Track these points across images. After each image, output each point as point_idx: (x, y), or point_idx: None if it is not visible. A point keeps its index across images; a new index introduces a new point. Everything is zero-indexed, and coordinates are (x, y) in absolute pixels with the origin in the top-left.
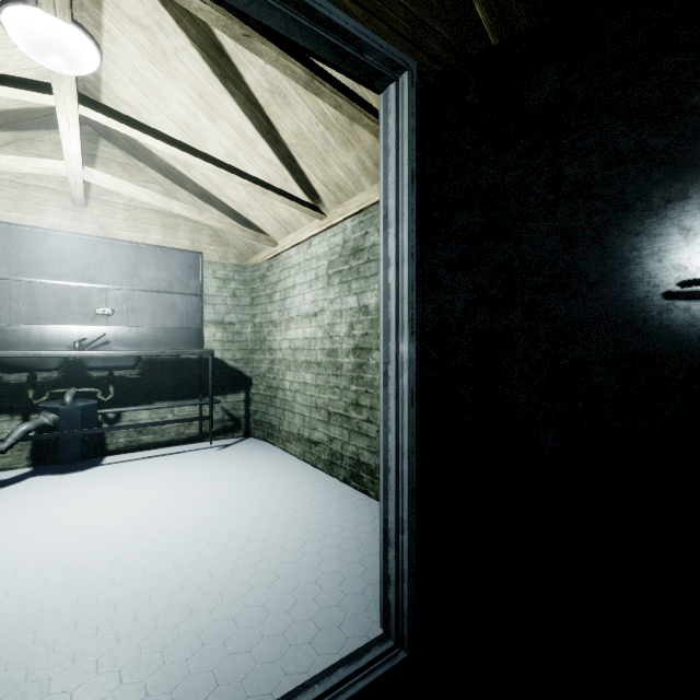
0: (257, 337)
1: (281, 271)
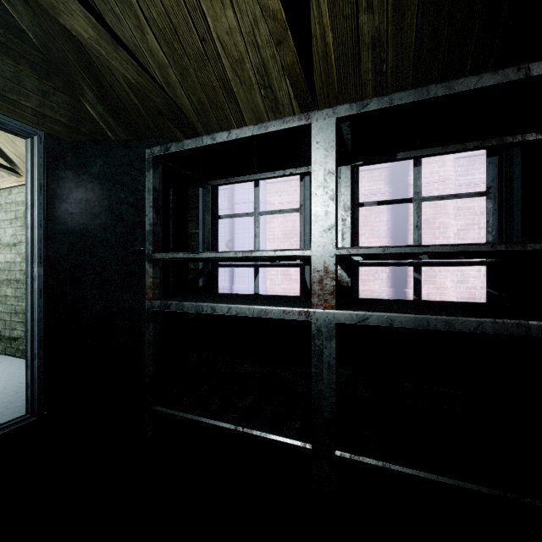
0: None
1: None
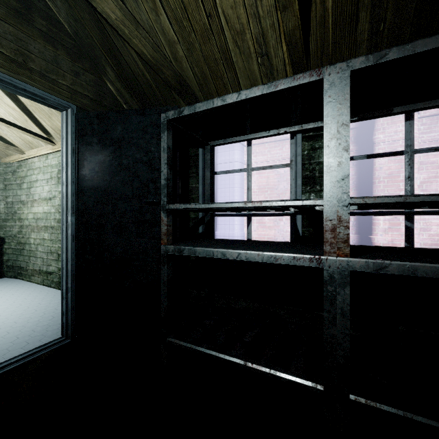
0: (9, 211)
1: (28, 170)
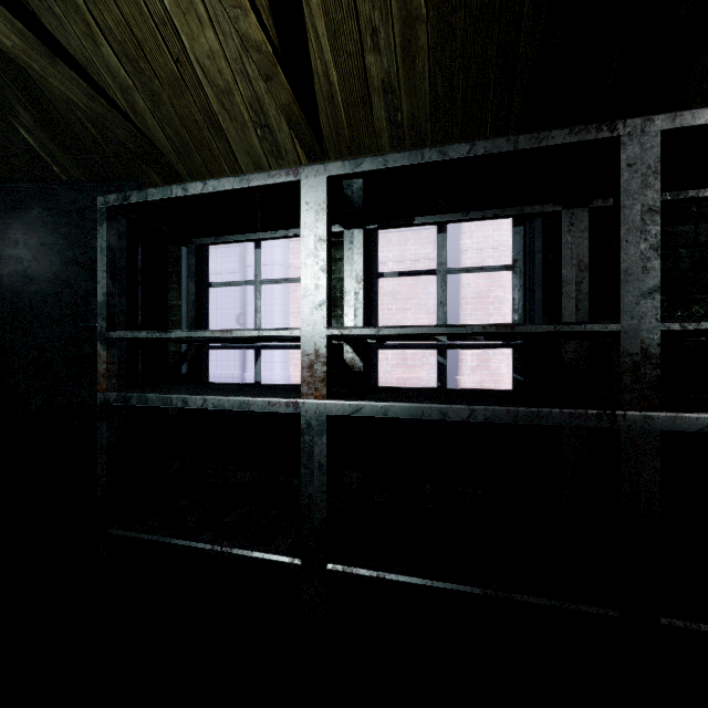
0: None
1: None
